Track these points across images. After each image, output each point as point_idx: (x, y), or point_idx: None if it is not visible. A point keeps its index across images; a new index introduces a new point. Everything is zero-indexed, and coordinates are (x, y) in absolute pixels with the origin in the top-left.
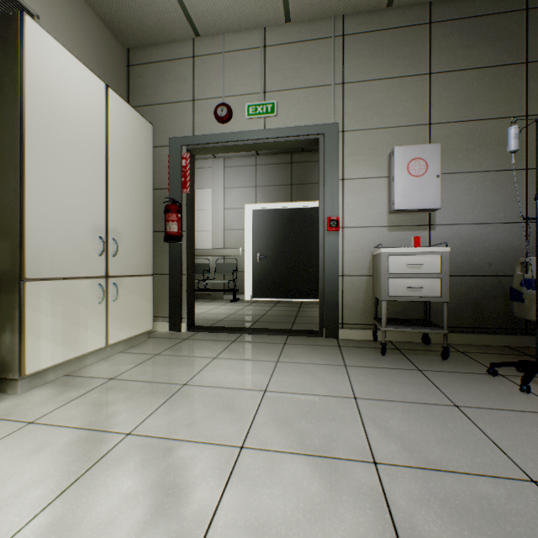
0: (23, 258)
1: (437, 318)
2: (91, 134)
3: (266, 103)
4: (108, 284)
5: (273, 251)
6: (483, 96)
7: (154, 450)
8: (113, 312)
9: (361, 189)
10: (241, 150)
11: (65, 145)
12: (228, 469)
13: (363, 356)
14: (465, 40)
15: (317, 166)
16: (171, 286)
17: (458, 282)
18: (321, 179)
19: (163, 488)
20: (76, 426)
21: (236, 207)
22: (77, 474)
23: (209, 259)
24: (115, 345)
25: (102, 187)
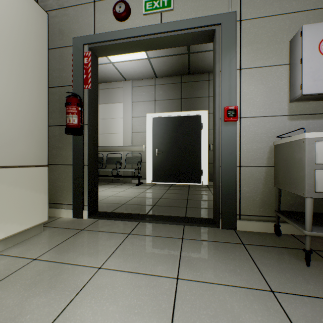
0: None
1: None
2: None
3: None
4: None
5: (167, 148)
6: None
7: None
8: None
9: (259, 78)
10: (139, 49)
11: None
12: None
13: (283, 267)
14: None
15: (200, 84)
16: (73, 175)
17: None
18: (217, 70)
19: None
20: None
21: (141, 115)
22: None
23: (121, 153)
24: None
25: None
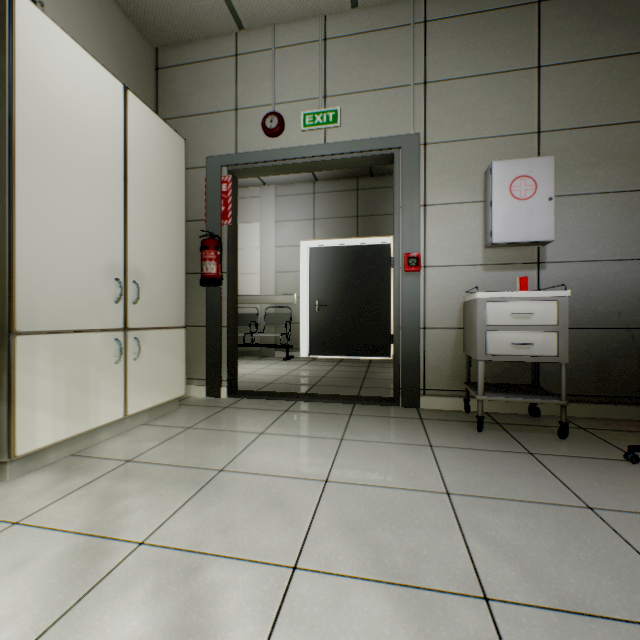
0: (12, 305)
1: (548, 383)
2: (104, 148)
3: (326, 111)
4: (128, 339)
5: (335, 298)
6: (610, 94)
7: (173, 571)
8: (133, 374)
9: (448, 217)
10: (296, 171)
11: (71, 160)
12: (274, 604)
13: (453, 433)
14: (585, 22)
15: (389, 193)
16: (208, 341)
17: (576, 336)
18: (397, 205)
19: (181, 635)
20: (73, 530)
21: (290, 244)
22: (64, 607)
23: (257, 308)
24: (137, 416)
25: (120, 216)
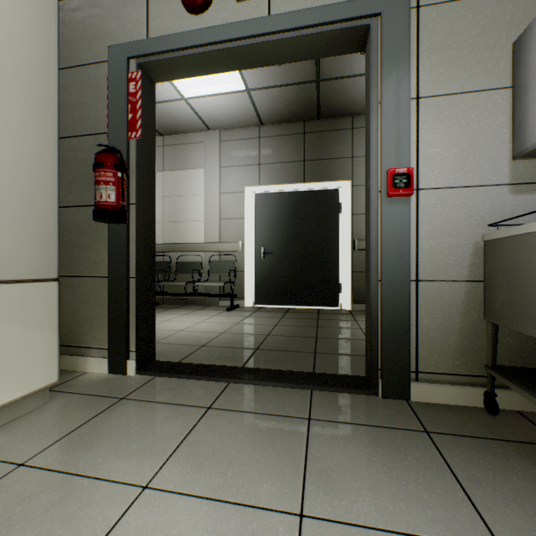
0: None
1: None
2: None
3: None
4: None
5: (281, 246)
6: None
7: None
8: None
9: (454, 114)
10: (230, 67)
11: None
12: None
13: (515, 488)
14: None
15: (337, 136)
16: (110, 296)
17: None
18: (374, 100)
19: None
20: None
21: (235, 190)
22: None
23: (202, 255)
24: None
25: None
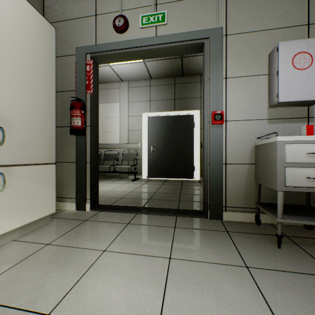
0: None
1: None
2: None
3: (157, 13)
4: None
5: (162, 145)
6: None
7: None
8: None
9: (242, 86)
10: (136, 58)
11: None
12: None
13: (258, 249)
14: None
15: (192, 85)
16: (77, 172)
17: None
18: (206, 78)
19: None
20: None
21: (136, 115)
22: None
23: (118, 150)
24: (6, 235)
25: None
